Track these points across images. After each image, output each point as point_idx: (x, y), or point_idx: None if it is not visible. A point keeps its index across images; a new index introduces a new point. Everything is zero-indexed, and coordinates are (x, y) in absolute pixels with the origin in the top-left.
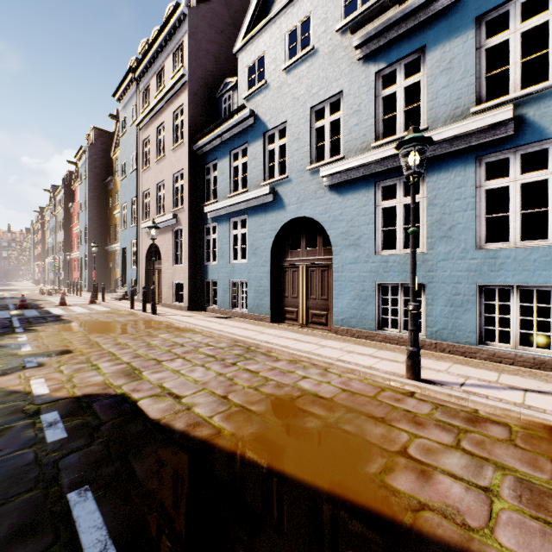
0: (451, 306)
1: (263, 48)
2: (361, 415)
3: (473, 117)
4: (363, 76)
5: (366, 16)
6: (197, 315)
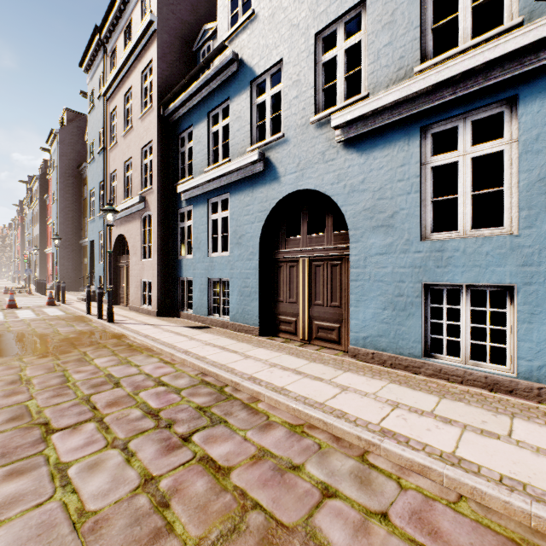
0: None
1: None
2: None
3: None
4: None
5: None
6: (165, 323)
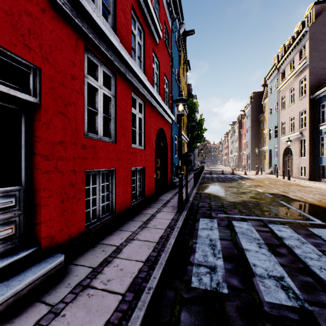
0: None
1: None
2: None
3: None
4: None
5: None
6: (313, 182)
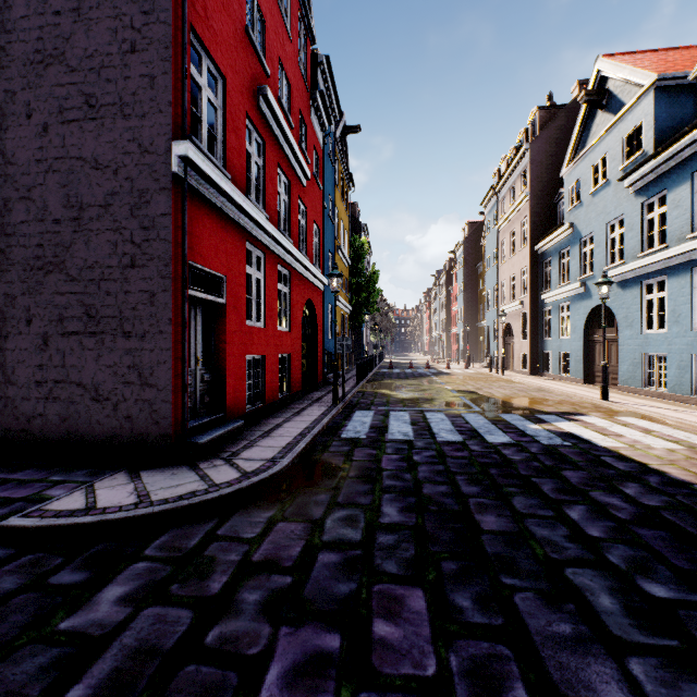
0: (678, 369)
1: (578, 175)
2: (554, 402)
3: (680, 245)
4: (634, 205)
5: (624, 174)
6: (532, 377)
